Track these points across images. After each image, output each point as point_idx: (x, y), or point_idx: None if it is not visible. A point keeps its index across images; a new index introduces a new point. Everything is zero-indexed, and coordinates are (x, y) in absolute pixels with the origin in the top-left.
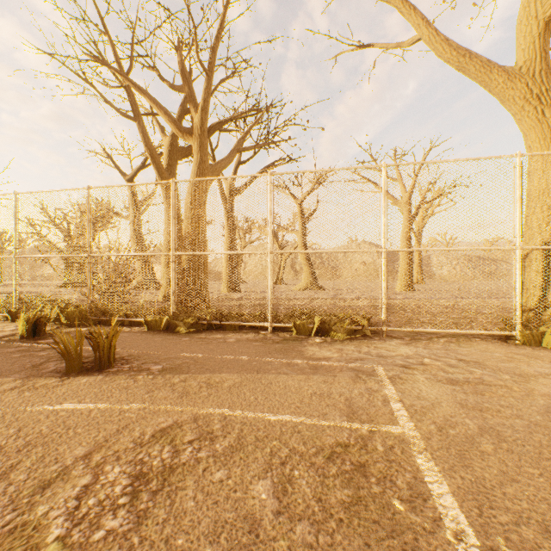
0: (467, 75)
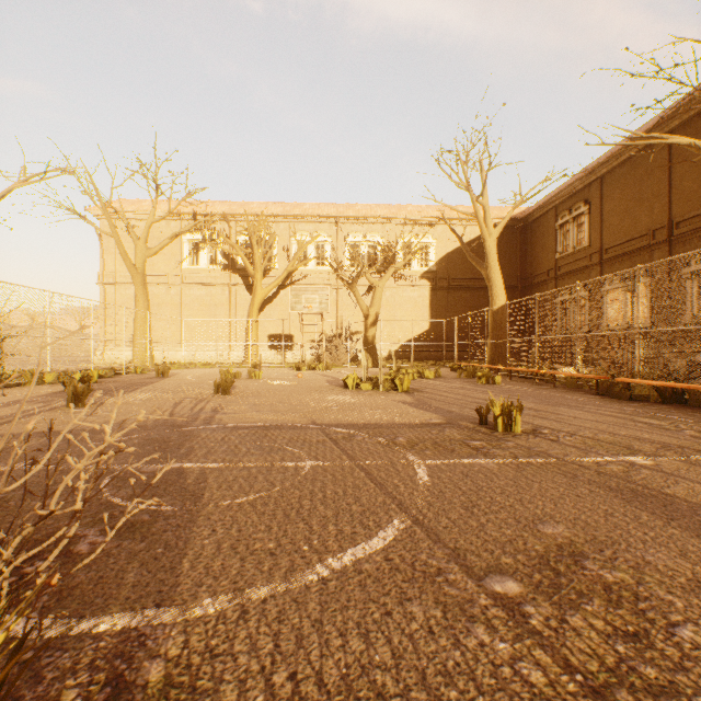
0: (126, 263)
